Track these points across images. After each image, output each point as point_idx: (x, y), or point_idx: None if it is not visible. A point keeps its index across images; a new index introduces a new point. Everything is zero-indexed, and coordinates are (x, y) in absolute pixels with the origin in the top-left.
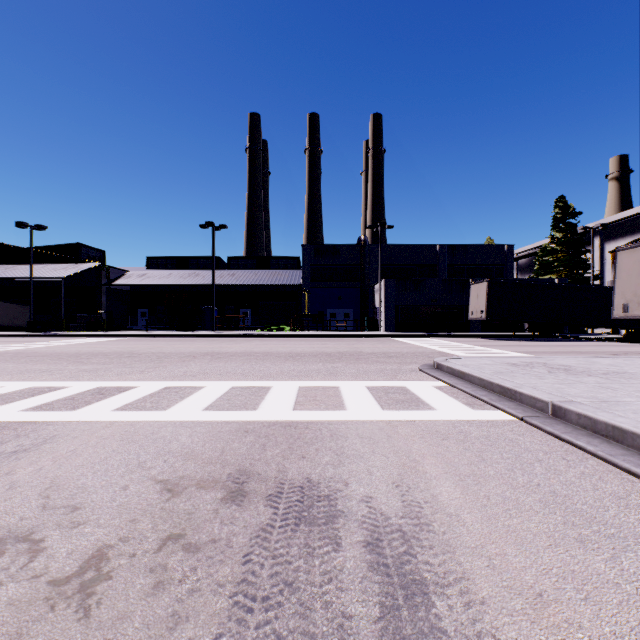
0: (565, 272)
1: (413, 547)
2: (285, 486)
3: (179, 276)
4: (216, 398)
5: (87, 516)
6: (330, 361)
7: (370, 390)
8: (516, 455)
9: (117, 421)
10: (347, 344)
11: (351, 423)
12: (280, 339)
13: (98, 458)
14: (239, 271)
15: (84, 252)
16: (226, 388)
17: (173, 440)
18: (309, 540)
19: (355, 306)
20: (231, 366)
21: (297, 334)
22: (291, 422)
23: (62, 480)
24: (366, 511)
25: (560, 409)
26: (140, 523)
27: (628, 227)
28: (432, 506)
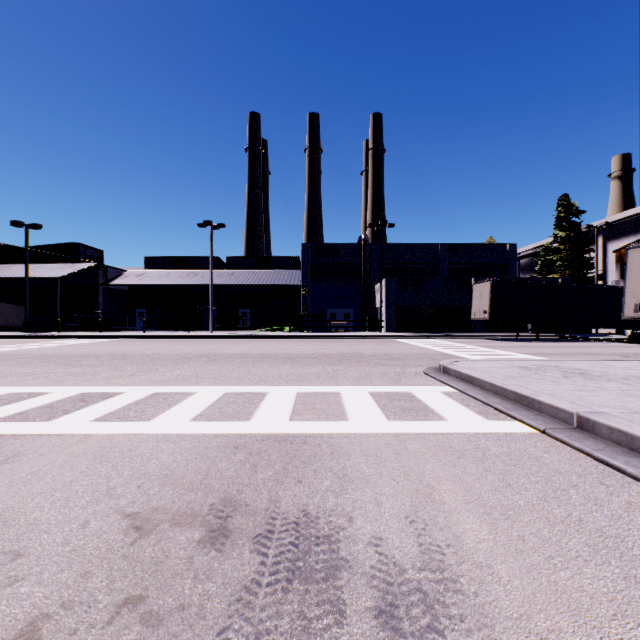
0: (568, 272)
1: (438, 618)
2: (277, 522)
3: (177, 276)
4: (207, 406)
5: (29, 567)
6: (330, 363)
7: (373, 396)
8: (546, 478)
9: (93, 434)
10: (348, 345)
11: (354, 437)
12: (279, 340)
13: (61, 482)
14: (238, 271)
15: (81, 251)
16: (219, 394)
17: (152, 458)
18: (304, 606)
19: (355, 306)
20: (226, 369)
21: (296, 335)
22: (287, 435)
23: (12, 513)
24: (375, 560)
25: (588, 421)
26: (93, 578)
27: (631, 226)
28: (456, 552)
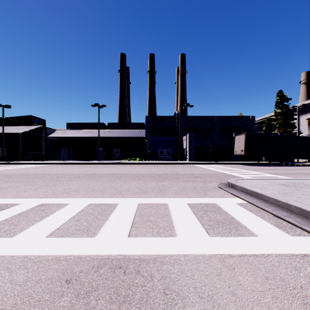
0: (282, 130)
1: None
2: None
3: (82, 132)
4: (69, 218)
5: None
6: (160, 180)
7: (191, 208)
8: None
9: None
10: (169, 168)
11: (184, 261)
12: (133, 165)
13: None
14: (113, 130)
15: (33, 120)
16: (83, 205)
17: None
18: None
19: (173, 148)
20: (97, 184)
21: (142, 162)
22: (122, 259)
23: None
24: None
25: None
26: None
27: None
28: None
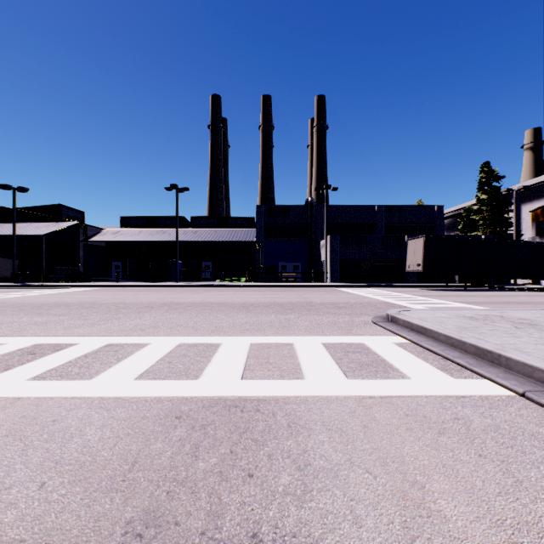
0: (490, 229)
1: None
2: None
3: (148, 233)
4: (156, 360)
5: None
6: (282, 312)
7: (327, 348)
8: None
9: (22, 398)
10: (297, 294)
11: (312, 401)
12: (236, 289)
13: None
14: (201, 229)
15: (64, 212)
16: (172, 346)
17: (75, 435)
18: None
19: (303, 260)
20: (184, 318)
21: (251, 285)
22: (238, 399)
23: None
24: None
25: None
26: None
27: (542, 190)
28: None
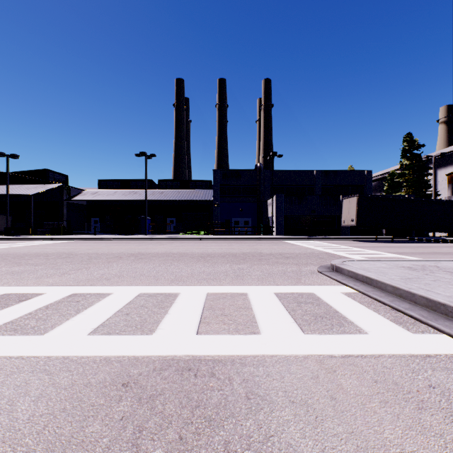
0: (412, 190)
1: None
2: None
3: (122, 194)
4: (115, 311)
5: None
6: (236, 262)
7: (280, 299)
8: None
9: None
10: (248, 245)
11: (271, 362)
12: (196, 241)
13: None
14: (167, 190)
15: (51, 176)
16: (132, 296)
17: (3, 411)
18: None
19: (253, 216)
20: (148, 267)
21: (209, 237)
22: (191, 360)
23: None
24: None
25: None
26: None
27: None
28: None
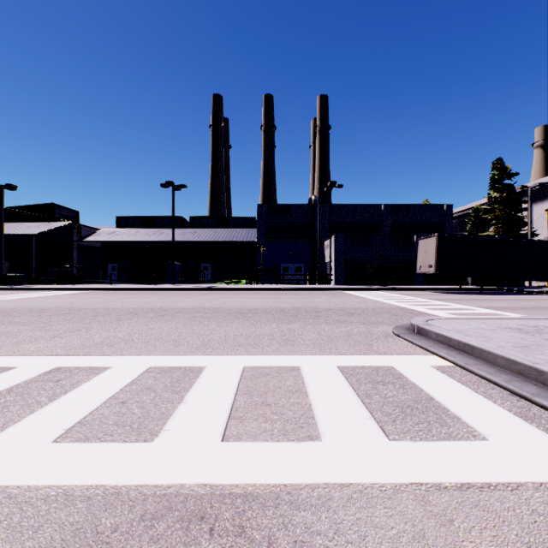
0: (503, 229)
1: None
2: None
3: (145, 234)
4: (106, 398)
5: None
6: (285, 320)
7: (347, 376)
8: None
9: None
10: (301, 298)
11: (340, 501)
12: (235, 292)
13: None
14: (200, 229)
15: (57, 211)
16: (137, 371)
17: None
18: None
19: (306, 261)
20: (168, 328)
21: (252, 287)
22: (208, 495)
23: None
24: None
25: None
26: None
27: None
28: None
